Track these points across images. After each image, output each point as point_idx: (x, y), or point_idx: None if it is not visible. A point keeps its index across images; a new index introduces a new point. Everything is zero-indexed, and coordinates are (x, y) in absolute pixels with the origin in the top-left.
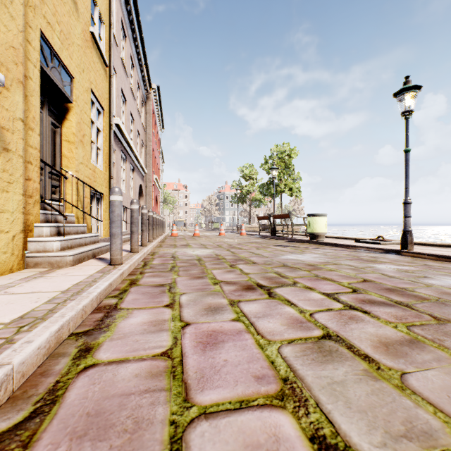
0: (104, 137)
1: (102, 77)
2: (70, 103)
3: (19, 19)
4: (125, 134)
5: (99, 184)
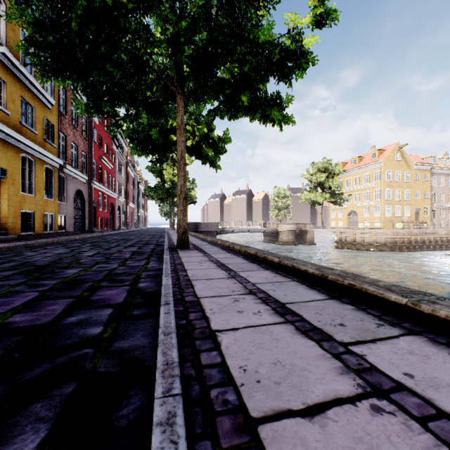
0: (428, 211)
1: (427, 202)
2: (419, 211)
3: (412, 210)
4: (439, 205)
5: (426, 219)
